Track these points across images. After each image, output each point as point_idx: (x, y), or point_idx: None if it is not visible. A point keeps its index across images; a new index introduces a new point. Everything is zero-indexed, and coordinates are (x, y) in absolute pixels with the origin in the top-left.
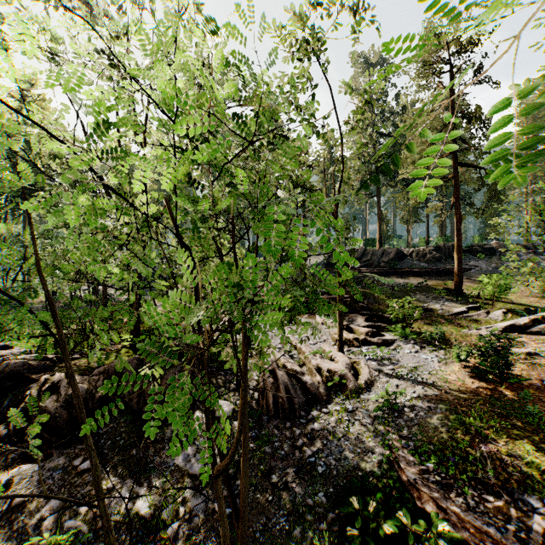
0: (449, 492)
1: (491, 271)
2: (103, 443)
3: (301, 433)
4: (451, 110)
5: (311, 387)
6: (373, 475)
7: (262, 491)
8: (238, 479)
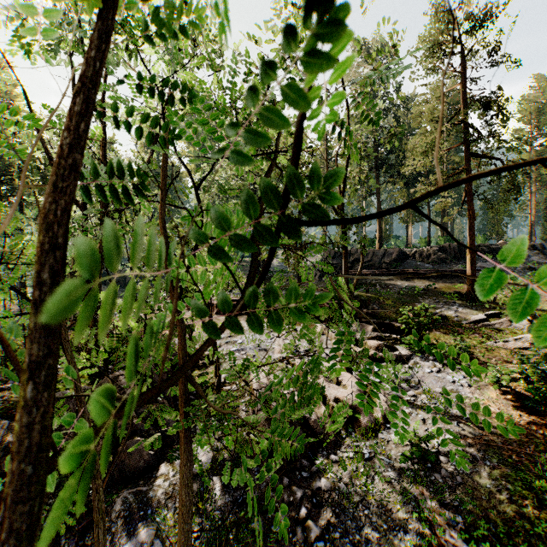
0: None
1: None
2: None
3: (304, 496)
4: (464, 95)
5: (315, 424)
6: None
7: None
8: None
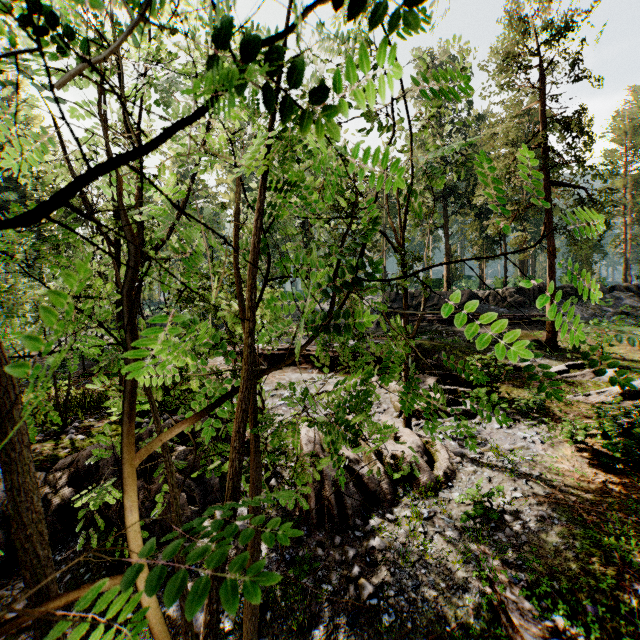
0: None
1: (588, 318)
2: (59, 578)
3: (357, 555)
4: (543, 114)
5: (369, 481)
6: (468, 631)
7: None
8: (262, 635)
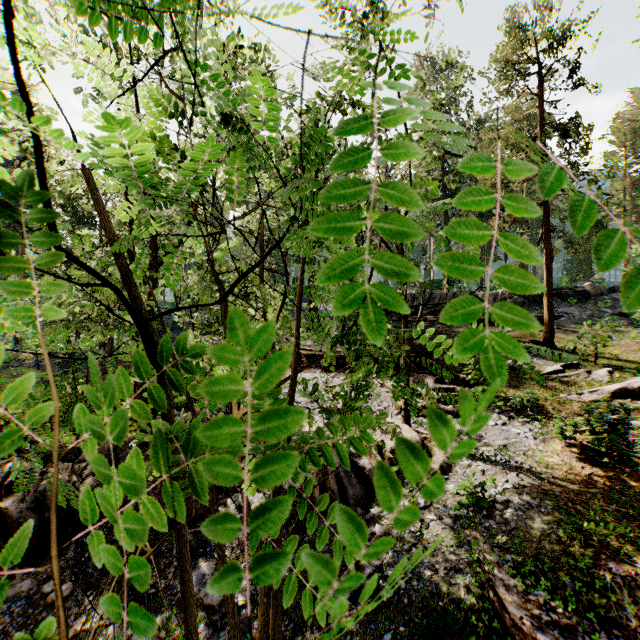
0: (572, 639)
1: (586, 319)
2: (87, 557)
3: None
4: (540, 120)
5: (370, 473)
6: (459, 606)
7: (305, 630)
8: None
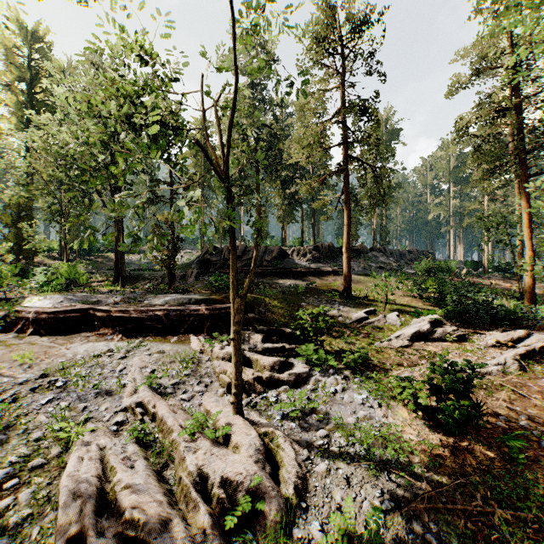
0: None
1: (362, 271)
2: None
3: None
4: (341, 96)
5: None
6: None
7: None
8: None
